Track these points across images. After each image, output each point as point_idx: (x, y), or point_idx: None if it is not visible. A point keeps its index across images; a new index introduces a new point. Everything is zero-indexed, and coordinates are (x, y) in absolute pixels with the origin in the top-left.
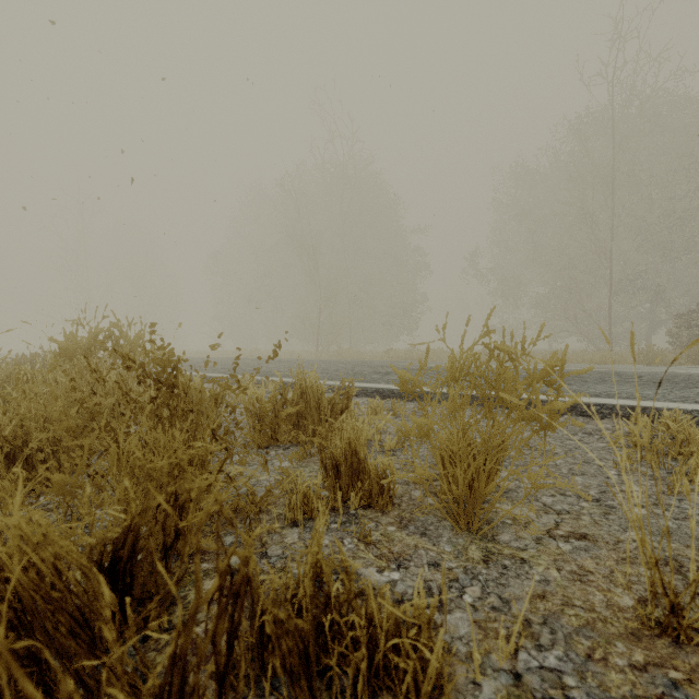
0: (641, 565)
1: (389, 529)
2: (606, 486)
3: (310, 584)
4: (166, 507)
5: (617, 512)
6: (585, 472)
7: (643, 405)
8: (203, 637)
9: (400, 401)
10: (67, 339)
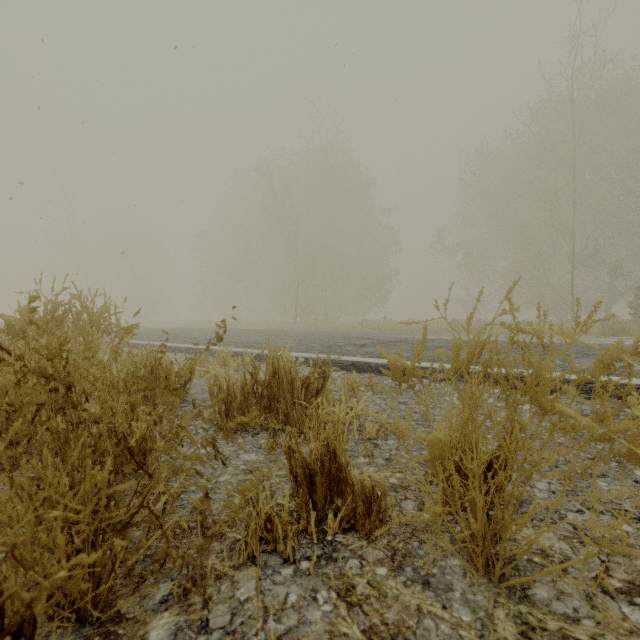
0: None
1: (378, 572)
2: None
3: None
4: None
5: None
6: (606, 472)
7: None
8: None
9: (377, 375)
10: (21, 313)
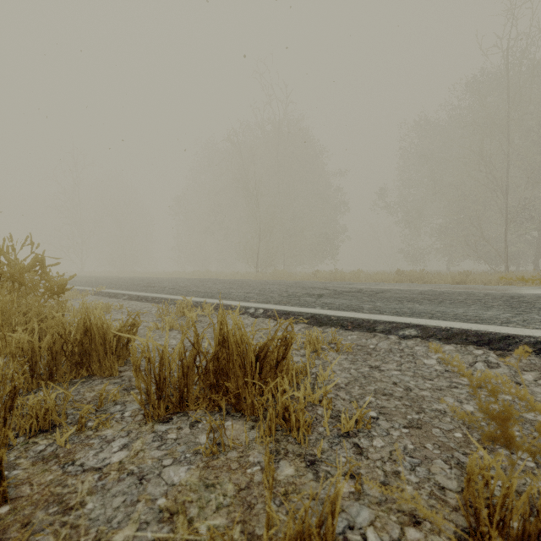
0: None
1: None
2: None
3: None
4: None
5: None
6: None
7: None
8: None
9: (338, 329)
10: None
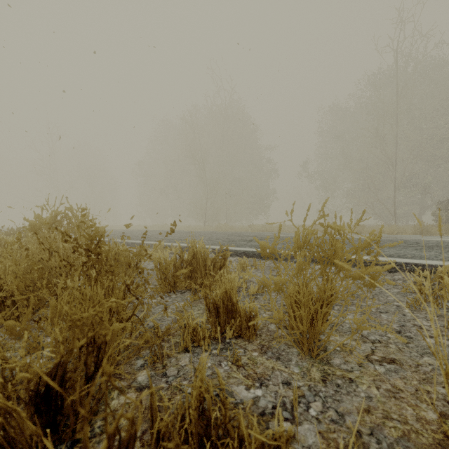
0: (437, 384)
1: (253, 354)
2: (404, 321)
3: (195, 413)
4: (53, 384)
5: (414, 342)
6: (388, 310)
7: (423, 263)
8: (115, 444)
9: (259, 259)
10: (36, 218)
